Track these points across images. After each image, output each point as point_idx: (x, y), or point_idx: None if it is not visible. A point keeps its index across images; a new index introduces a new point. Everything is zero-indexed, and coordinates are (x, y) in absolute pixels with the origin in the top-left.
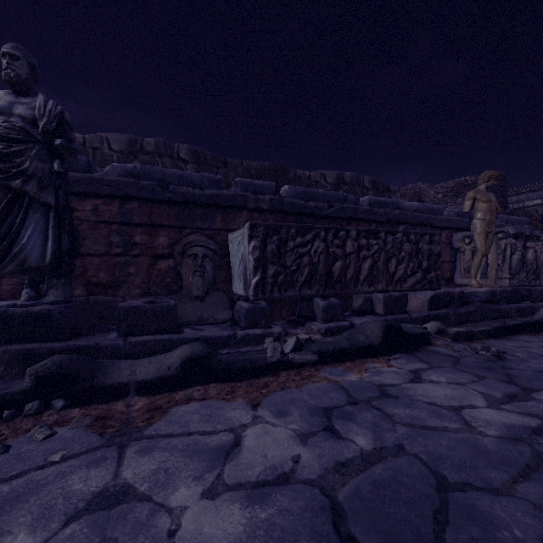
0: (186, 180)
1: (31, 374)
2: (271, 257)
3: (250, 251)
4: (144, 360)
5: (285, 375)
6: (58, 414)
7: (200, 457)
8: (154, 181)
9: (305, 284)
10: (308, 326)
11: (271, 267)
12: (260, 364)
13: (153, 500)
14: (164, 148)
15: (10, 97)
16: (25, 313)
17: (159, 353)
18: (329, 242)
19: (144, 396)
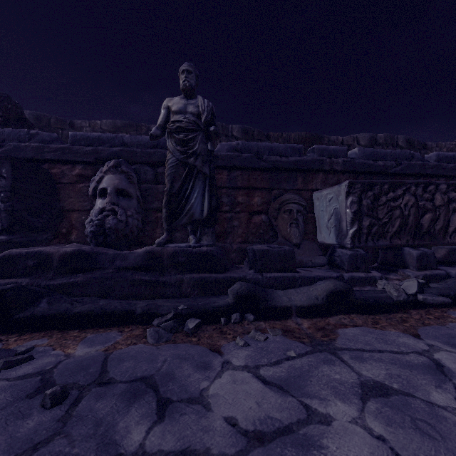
0: (274, 150)
1: (233, 294)
2: (366, 210)
3: (348, 206)
4: (291, 290)
5: (415, 313)
6: (252, 324)
7: (416, 370)
8: (252, 154)
9: (395, 235)
10: (402, 272)
11: (365, 219)
12: (389, 302)
13: (415, 396)
14: (221, 130)
15: (184, 101)
16: (198, 252)
17: (286, 287)
18: (418, 196)
19: (303, 318)
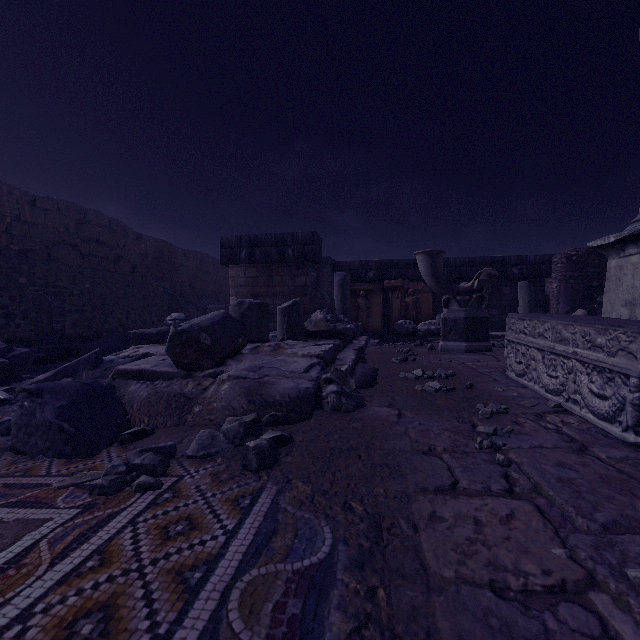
0: None
1: None
2: None
3: None
4: None
5: None
6: None
7: None
8: None
9: None
10: None
11: None
12: None
13: None
14: None
15: None
16: None
17: None
18: None
19: None
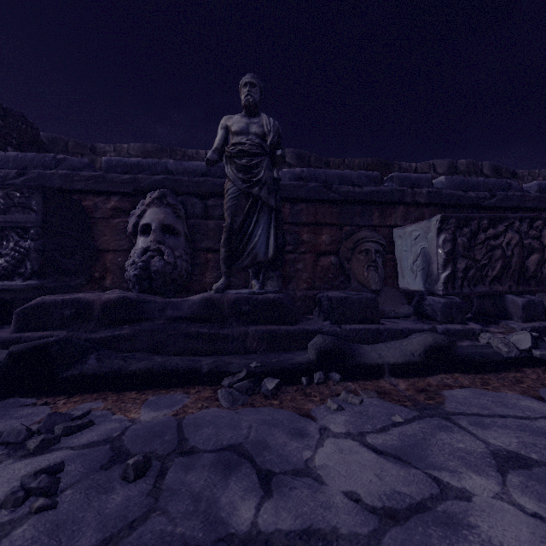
0: (345, 179)
1: (316, 349)
2: (462, 250)
3: (440, 244)
4: (380, 345)
5: (531, 372)
6: (339, 385)
7: None
8: (319, 183)
9: (495, 279)
10: (505, 324)
11: (460, 261)
12: (498, 358)
13: None
14: None
15: (245, 120)
16: (265, 299)
17: (369, 341)
18: (522, 233)
19: (398, 378)
